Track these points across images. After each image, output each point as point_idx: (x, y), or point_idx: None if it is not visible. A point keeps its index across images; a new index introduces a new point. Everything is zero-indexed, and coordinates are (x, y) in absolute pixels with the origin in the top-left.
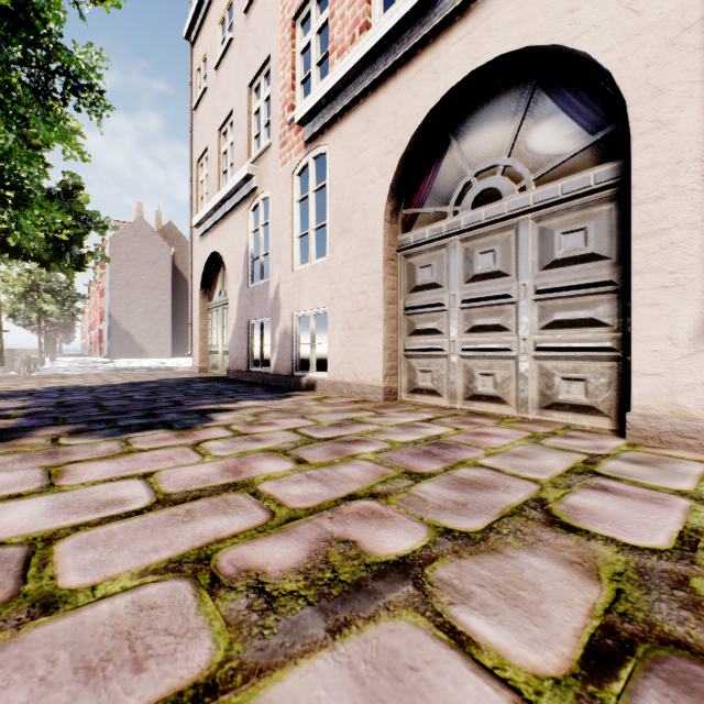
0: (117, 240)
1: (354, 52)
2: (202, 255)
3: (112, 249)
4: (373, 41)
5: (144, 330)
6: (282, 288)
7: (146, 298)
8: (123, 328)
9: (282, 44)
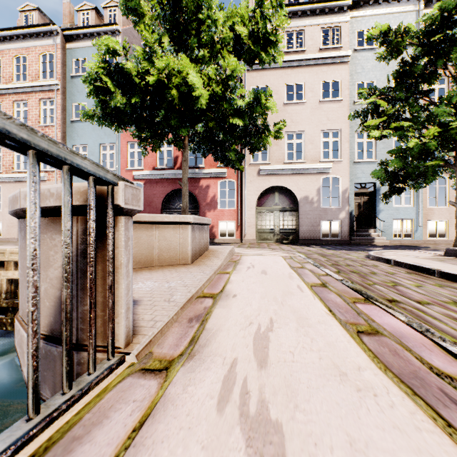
0: None
1: (10, 175)
2: None
3: None
4: (15, 176)
5: None
6: None
7: None
8: None
9: None
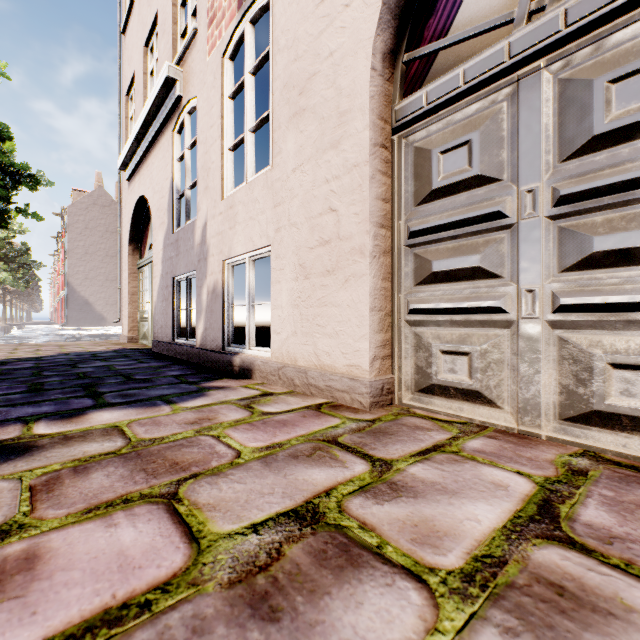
0: (75, 209)
1: None
2: (130, 203)
3: (71, 217)
4: None
5: (104, 298)
6: (209, 227)
7: (106, 267)
8: (82, 296)
9: None
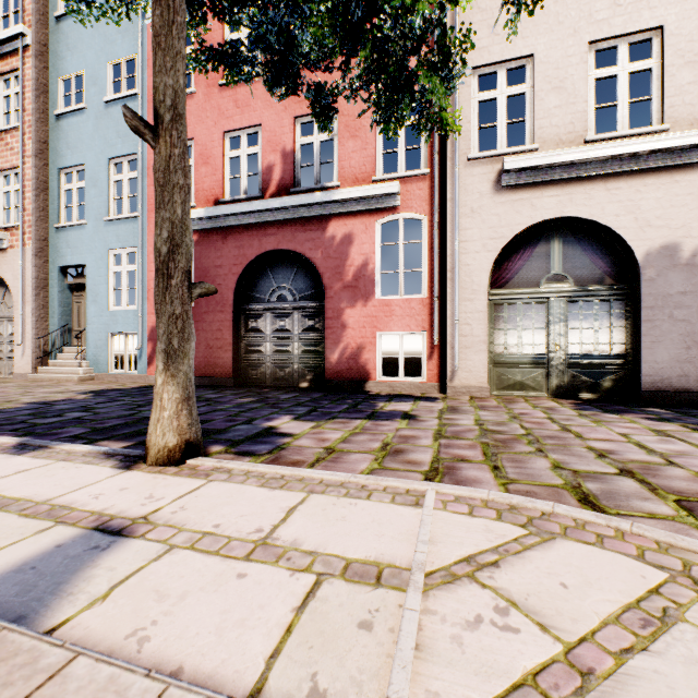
0: None
1: None
2: None
3: None
4: None
5: None
6: None
7: None
8: None
9: None
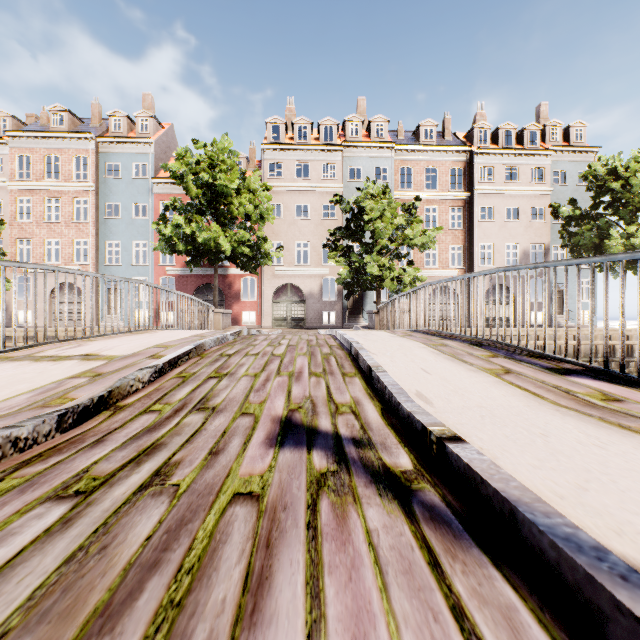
0: None
1: None
2: None
3: None
4: None
5: None
6: (11, 304)
7: None
8: None
9: (11, 241)
